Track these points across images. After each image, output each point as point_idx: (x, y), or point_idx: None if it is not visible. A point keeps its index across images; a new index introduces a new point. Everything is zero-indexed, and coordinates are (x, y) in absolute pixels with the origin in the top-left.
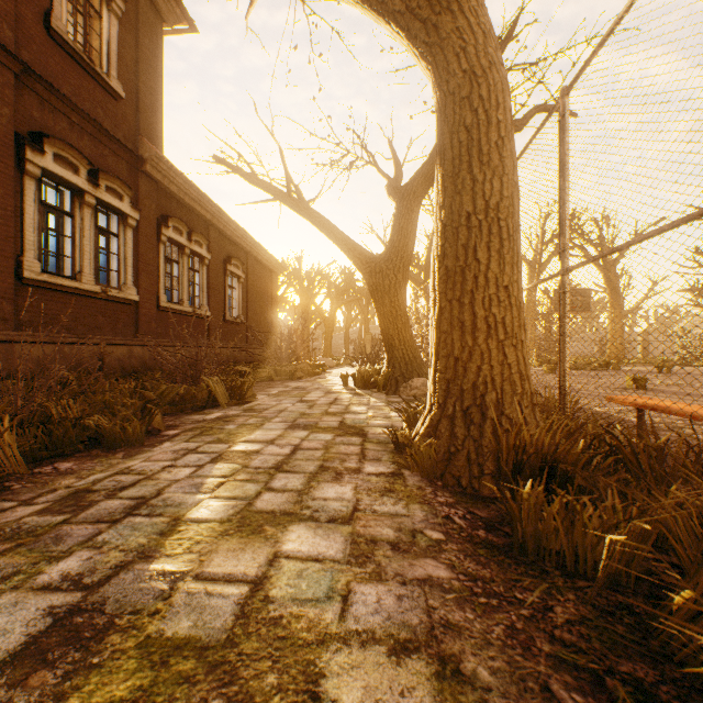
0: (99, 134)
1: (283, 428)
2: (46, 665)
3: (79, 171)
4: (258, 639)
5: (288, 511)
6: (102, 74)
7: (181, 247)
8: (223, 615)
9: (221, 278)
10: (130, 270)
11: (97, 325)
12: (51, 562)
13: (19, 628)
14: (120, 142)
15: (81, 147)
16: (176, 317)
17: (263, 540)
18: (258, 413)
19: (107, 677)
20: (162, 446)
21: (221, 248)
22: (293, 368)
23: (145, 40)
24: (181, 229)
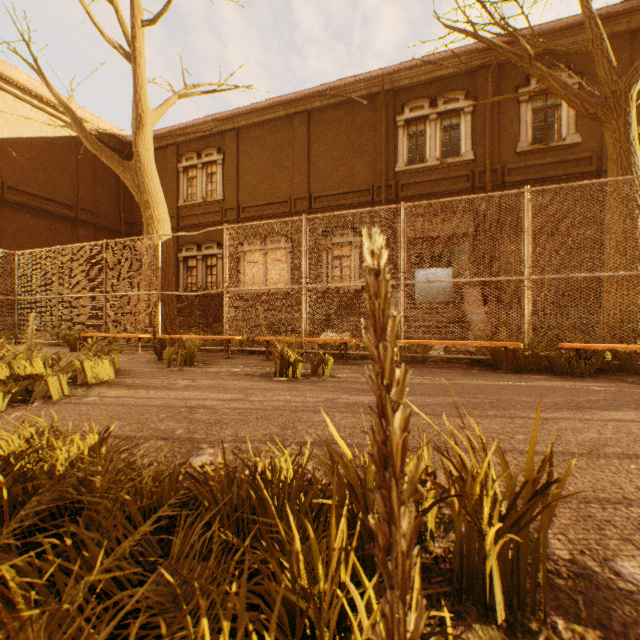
0: None
1: None
2: None
3: None
4: None
5: None
6: None
7: None
8: None
9: None
10: None
11: None
12: None
13: None
14: None
15: None
16: None
17: None
18: None
19: None
20: None
21: None
22: None
23: None
24: None
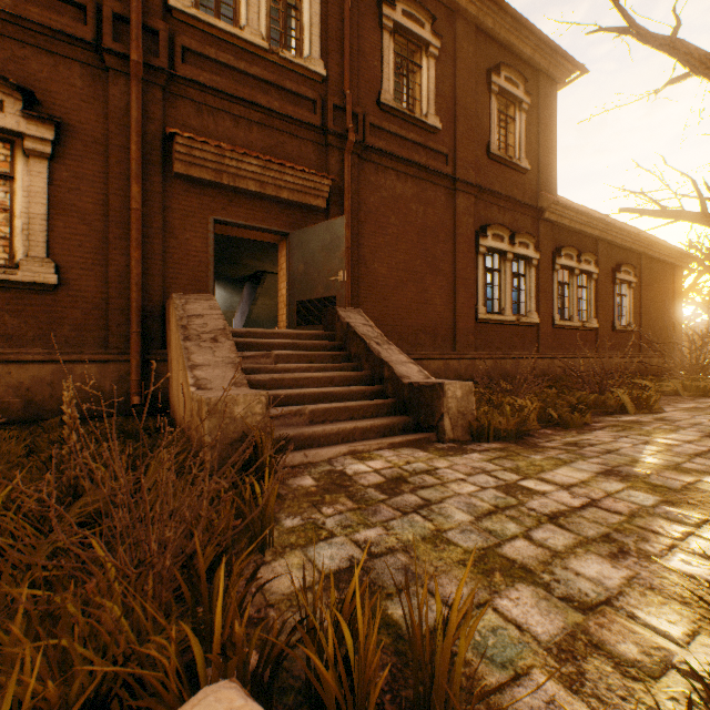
0: (513, 206)
1: (698, 436)
2: (611, 476)
3: (503, 240)
4: (693, 492)
5: (706, 471)
6: (516, 162)
7: (570, 270)
8: (674, 485)
9: (608, 288)
10: (532, 300)
11: (512, 344)
12: (587, 458)
13: (594, 468)
14: (526, 205)
15: (503, 221)
16: (565, 332)
17: (690, 475)
18: (669, 422)
19: (634, 483)
20: (596, 432)
21: (608, 259)
22: (708, 383)
23: (542, 112)
24: (571, 254)
